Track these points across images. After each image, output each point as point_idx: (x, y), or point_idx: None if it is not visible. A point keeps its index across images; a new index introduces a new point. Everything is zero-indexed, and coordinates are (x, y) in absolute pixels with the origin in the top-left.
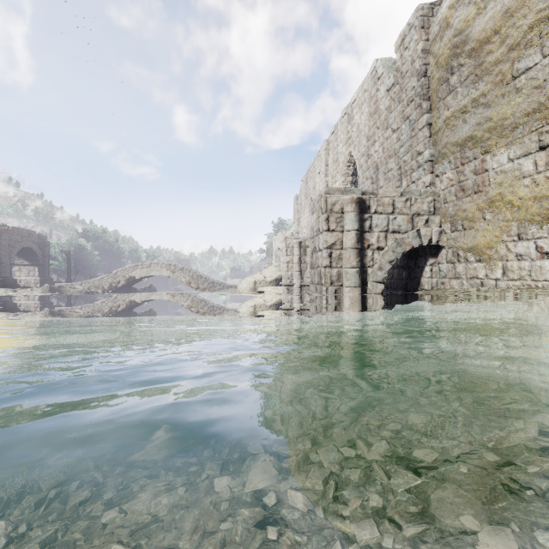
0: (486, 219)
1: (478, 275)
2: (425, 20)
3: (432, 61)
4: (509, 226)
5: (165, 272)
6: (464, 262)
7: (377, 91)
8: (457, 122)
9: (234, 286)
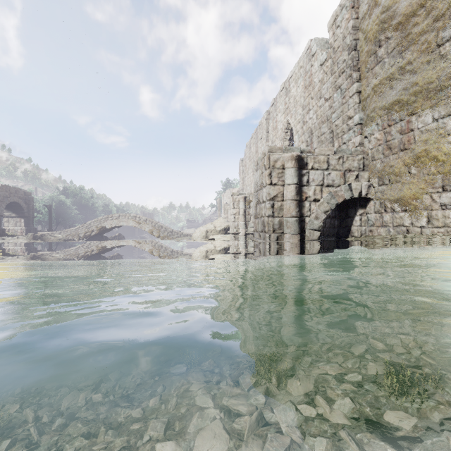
0: (412, 173)
1: (404, 223)
2: (355, 1)
3: (361, 36)
4: (434, 178)
5: (131, 223)
6: (391, 212)
7: (312, 66)
8: (385, 88)
9: (189, 235)
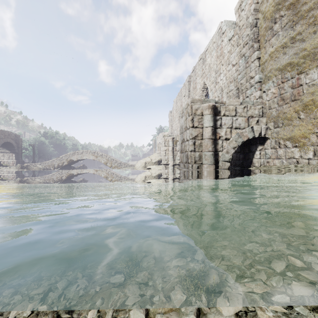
0: (301, 118)
1: (294, 156)
2: None
3: (261, 16)
4: None
5: (91, 157)
6: (284, 148)
7: (222, 41)
8: (279, 54)
9: (133, 165)
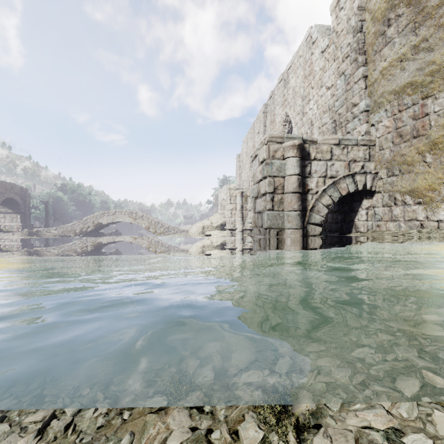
0: (427, 162)
1: (417, 217)
2: None
3: (368, 17)
4: None
5: (127, 219)
6: (402, 205)
7: (312, 54)
8: (395, 70)
9: (186, 231)
